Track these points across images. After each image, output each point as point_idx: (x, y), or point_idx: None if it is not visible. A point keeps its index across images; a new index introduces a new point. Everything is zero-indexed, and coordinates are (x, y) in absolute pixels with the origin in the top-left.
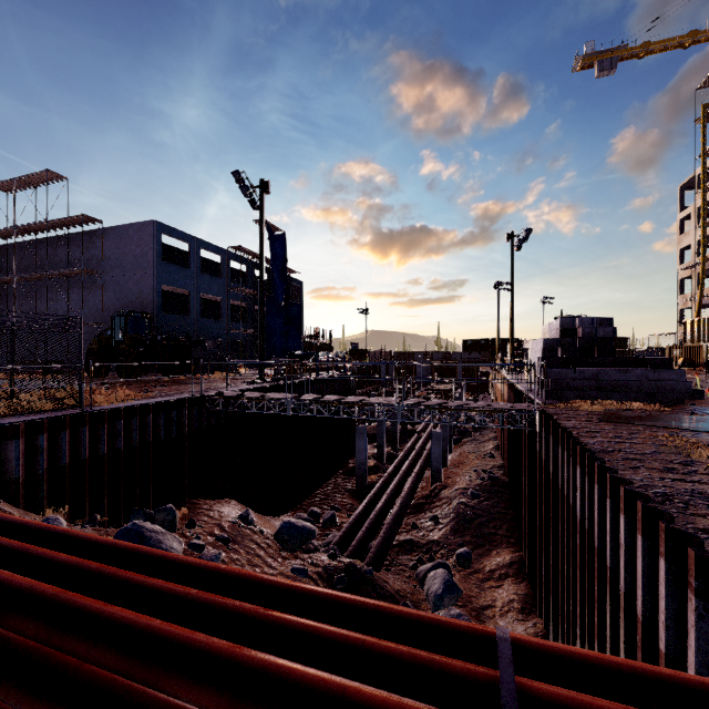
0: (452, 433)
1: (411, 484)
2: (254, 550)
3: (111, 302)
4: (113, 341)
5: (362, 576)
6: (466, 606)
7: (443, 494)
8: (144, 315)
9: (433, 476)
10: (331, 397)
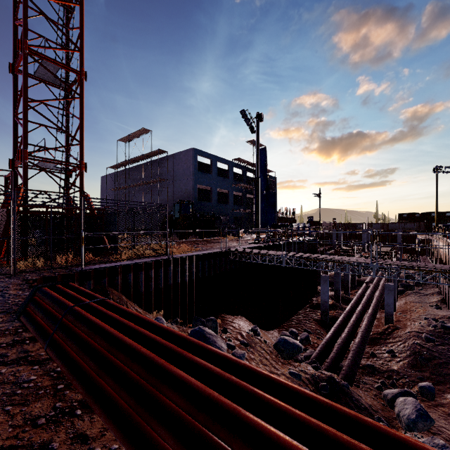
0: (397, 286)
1: (367, 322)
2: (263, 353)
3: (171, 196)
4: (174, 218)
5: (341, 388)
6: (439, 435)
7: (396, 334)
8: (189, 202)
9: (386, 318)
10: (314, 255)
